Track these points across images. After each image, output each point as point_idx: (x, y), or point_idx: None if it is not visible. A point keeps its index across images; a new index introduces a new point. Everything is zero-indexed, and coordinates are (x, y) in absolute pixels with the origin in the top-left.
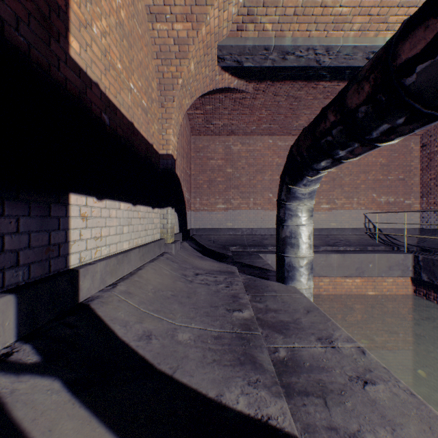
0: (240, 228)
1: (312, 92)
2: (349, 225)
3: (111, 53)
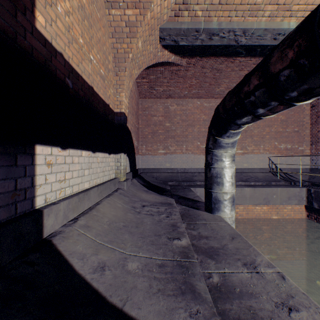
0: (176, 168)
1: (230, 65)
2: (257, 165)
3: (74, 29)
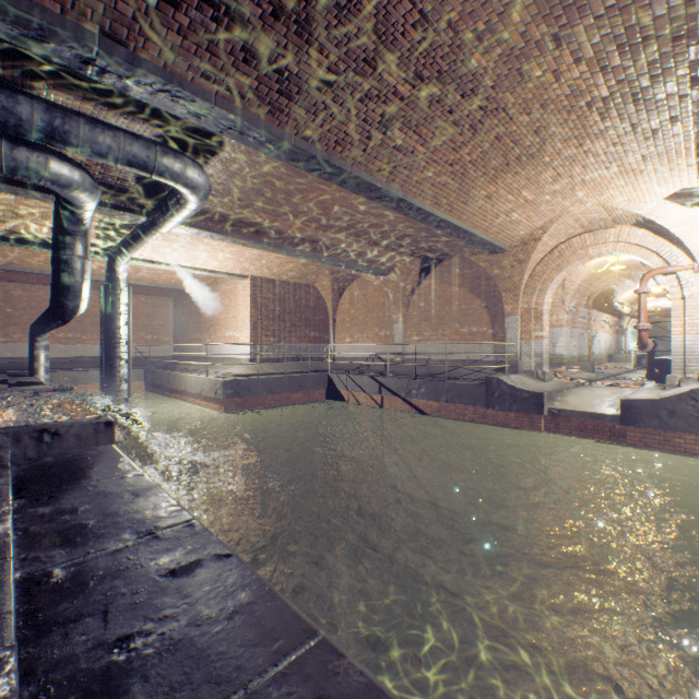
0: (23, 358)
1: None
2: None
3: None
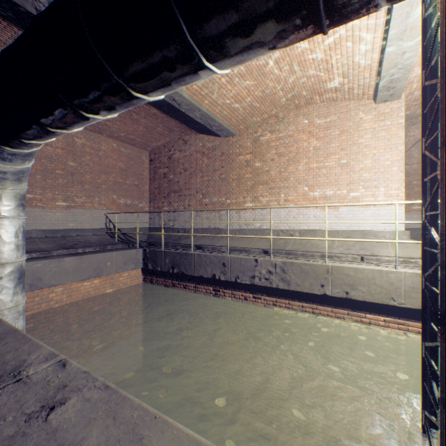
0: None
1: None
2: (91, 225)
3: None
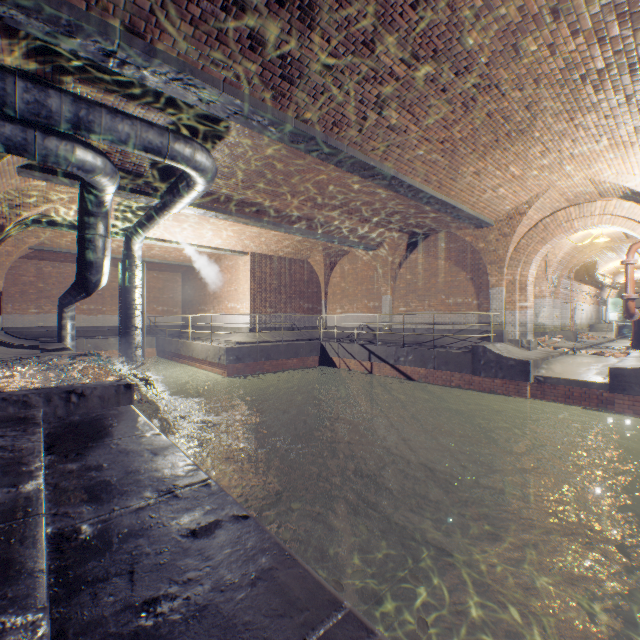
0: (52, 327)
1: None
2: None
3: None
